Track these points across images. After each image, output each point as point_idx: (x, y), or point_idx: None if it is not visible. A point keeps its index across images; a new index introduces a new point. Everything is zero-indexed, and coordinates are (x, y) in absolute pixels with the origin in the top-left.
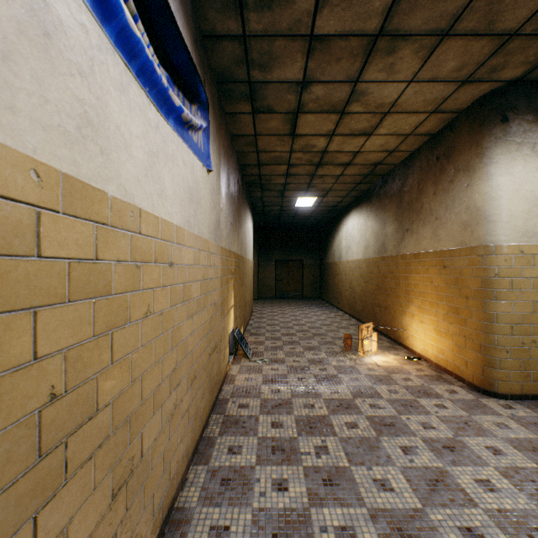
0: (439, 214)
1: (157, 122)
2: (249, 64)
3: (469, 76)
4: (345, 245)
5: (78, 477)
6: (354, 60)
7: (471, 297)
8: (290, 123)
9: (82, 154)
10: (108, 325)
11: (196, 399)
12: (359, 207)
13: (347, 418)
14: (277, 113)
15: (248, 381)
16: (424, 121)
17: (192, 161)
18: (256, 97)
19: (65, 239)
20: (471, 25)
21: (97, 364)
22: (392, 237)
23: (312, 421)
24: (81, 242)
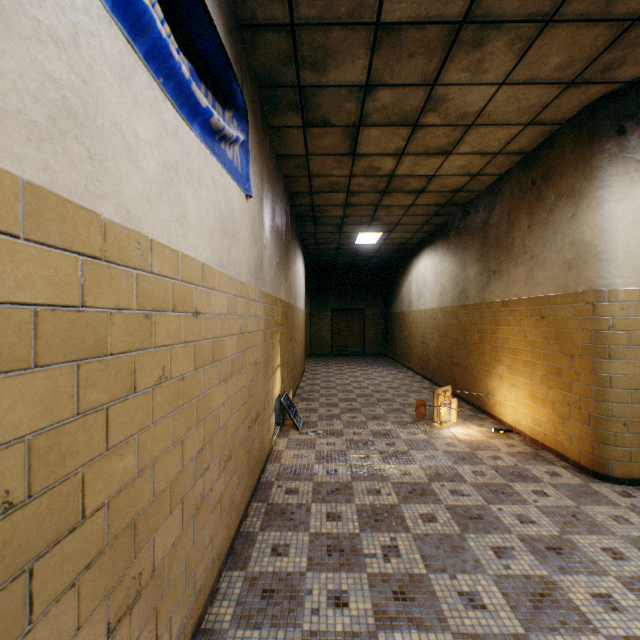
0: (535, 252)
1: (176, 126)
2: (298, 62)
3: (577, 75)
4: (416, 291)
5: (52, 617)
6: (431, 57)
7: (577, 355)
8: (350, 140)
9: (59, 156)
10: (102, 398)
11: (231, 485)
12: (433, 244)
13: (422, 508)
14: (334, 127)
15: (298, 458)
16: (517, 136)
17: (225, 183)
18: (308, 105)
19: (28, 277)
20: (582, 7)
21: (83, 453)
22: (474, 281)
23: (378, 512)
24: (57, 282)
